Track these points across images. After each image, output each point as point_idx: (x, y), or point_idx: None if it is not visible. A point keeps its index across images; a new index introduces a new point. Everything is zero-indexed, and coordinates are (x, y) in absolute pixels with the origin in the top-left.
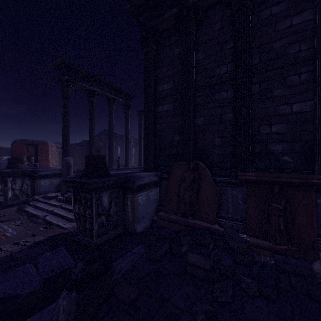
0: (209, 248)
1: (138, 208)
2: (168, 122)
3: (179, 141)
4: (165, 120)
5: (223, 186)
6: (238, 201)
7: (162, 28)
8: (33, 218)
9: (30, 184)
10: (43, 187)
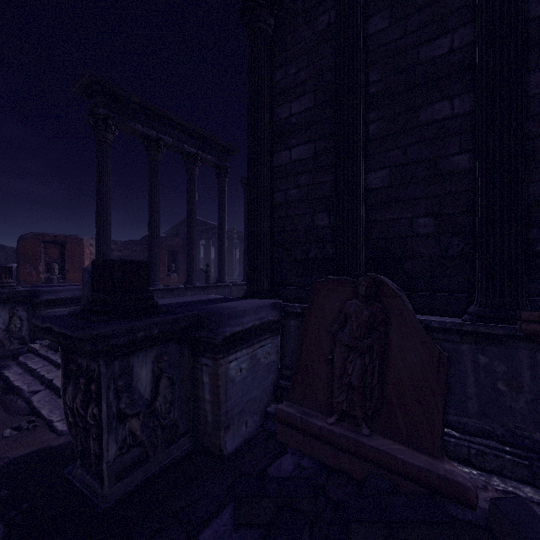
0: None
1: (228, 392)
2: (302, 186)
3: (328, 228)
4: (295, 181)
5: (450, 342)
6: (496, 384)
7: None
8: (10, 398)
9: (28, 318)
10: None
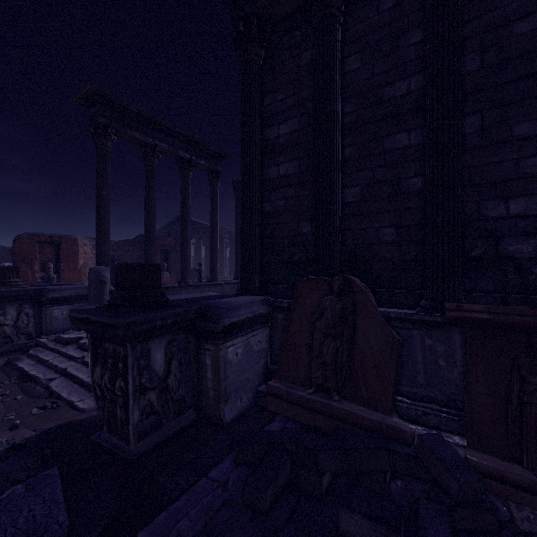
0: (386, 481)
1: (226, 372)
2: (289, 198)
3: (310, 235)
4: (283, 193)
5: (404, 328)
6: (437, 360)
7: (277, 15)
8: (28, 385)
9: (34, 314)
10: (58, 321)
